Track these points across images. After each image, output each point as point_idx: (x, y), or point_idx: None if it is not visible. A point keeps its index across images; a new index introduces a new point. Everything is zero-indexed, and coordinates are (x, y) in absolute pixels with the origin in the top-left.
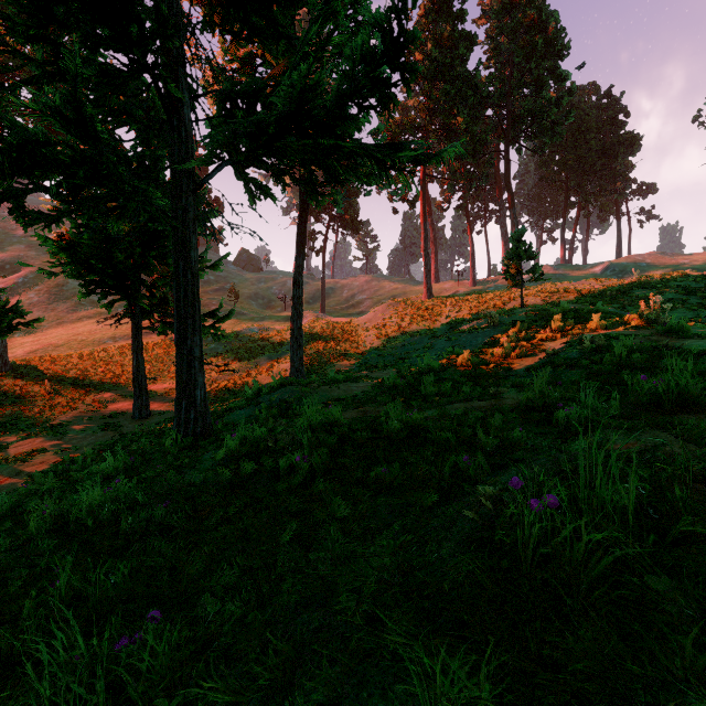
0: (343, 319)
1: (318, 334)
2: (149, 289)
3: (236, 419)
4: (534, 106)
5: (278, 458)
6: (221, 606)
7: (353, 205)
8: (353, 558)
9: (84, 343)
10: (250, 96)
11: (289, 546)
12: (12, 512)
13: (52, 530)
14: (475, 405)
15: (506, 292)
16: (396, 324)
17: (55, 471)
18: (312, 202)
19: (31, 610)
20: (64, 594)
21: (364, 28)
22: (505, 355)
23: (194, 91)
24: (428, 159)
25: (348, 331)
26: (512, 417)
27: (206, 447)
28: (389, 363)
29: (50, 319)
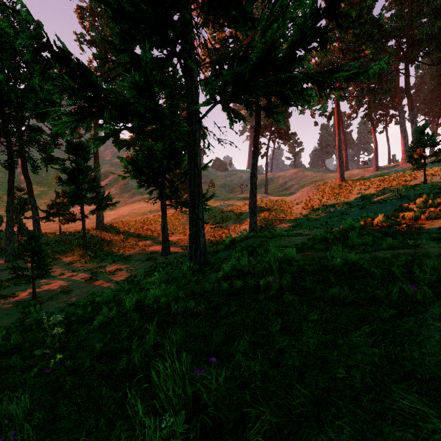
0: (280, 197)
1: (264, 207)
2: (170, 183)
3: (221, 257)
4: (431, 30)
5: (257, 279)
6: (248, 362)
7: (286, 123)
8: (333, 346)
9: (136, 214)
10: (230, 60)
11: (279, 333)
12: (113, 298)
13: (136, 308)
14: (401, 252)
15: (407, 174)
16: (318, 200)
17: (127, 280)
18: (269, 119)
19: (136, 348)
20: (152, 342)
21: (300, 1)
22: (415, 218)
23: (199, 63)
24: (357, 76)
25: (283, 205)
26: (440, 261)
27: (207, 271)
28: (316, 225)
29: (121, 202)
